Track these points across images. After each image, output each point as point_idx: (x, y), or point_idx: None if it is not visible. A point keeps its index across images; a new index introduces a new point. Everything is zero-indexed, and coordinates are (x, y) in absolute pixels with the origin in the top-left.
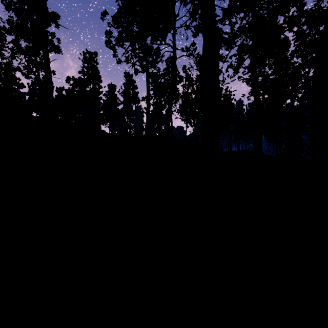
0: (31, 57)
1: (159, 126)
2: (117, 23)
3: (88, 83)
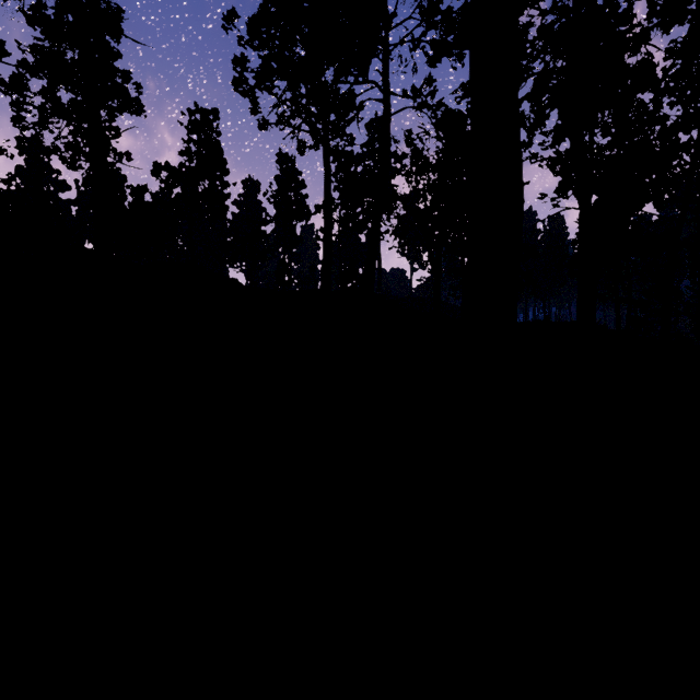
0: (80, 123)
1: (352, 267)
2: (258, 36)
3: (200, 177)
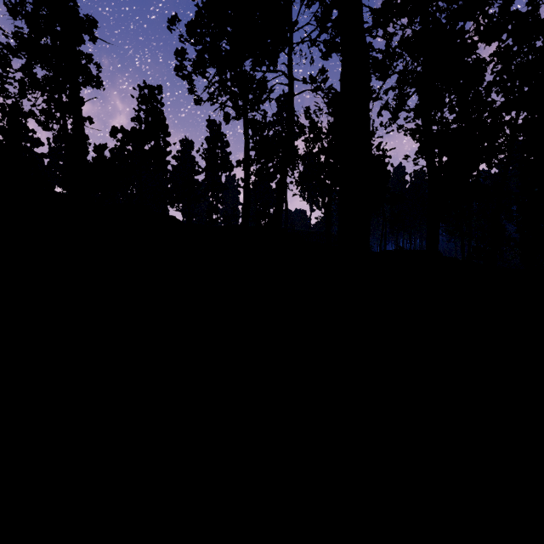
0: (53, 94)
1: (265, 209)
2: (195, 36)
3: (148, 138)
